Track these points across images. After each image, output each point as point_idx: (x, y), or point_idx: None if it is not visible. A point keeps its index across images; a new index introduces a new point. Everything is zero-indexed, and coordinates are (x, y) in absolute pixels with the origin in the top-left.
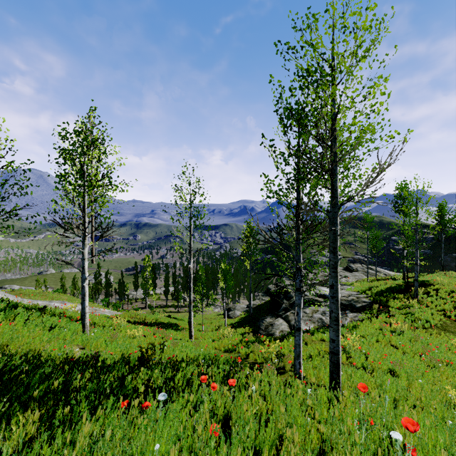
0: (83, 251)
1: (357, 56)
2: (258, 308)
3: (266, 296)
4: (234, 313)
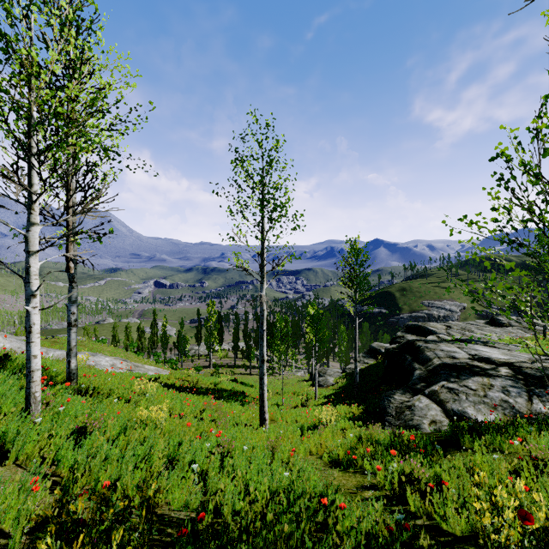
0: (27, 234)
1: None
2: (361, 374)
3: (369, 357)
4: (326, 380)
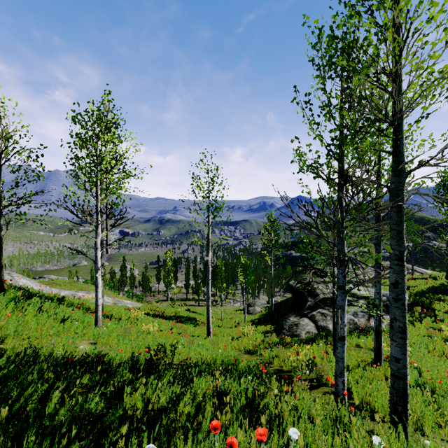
0: (96, 240)
1: None
2: (279, 304)
3: (287, 292)
4: (254, 309)
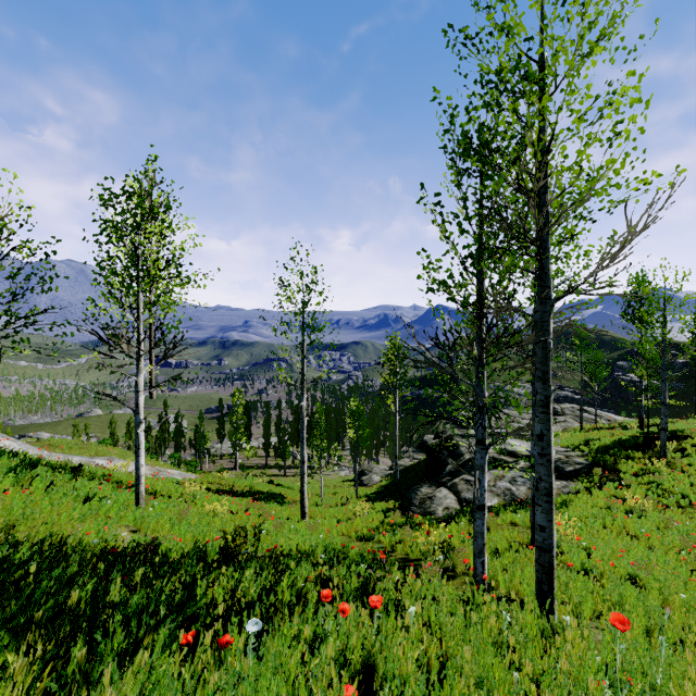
0: (137, 379)
1: (588, 41)
2: (407, 471)
3: (419, 452)
4: (371, 479)
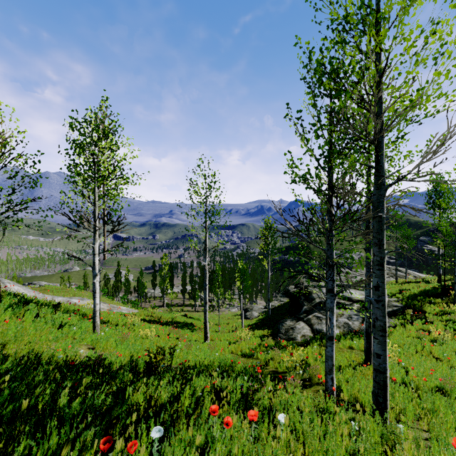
0: (94, 246)
1: None
2: (276, 309)
3: (284, 297)
4: (252, 314)
